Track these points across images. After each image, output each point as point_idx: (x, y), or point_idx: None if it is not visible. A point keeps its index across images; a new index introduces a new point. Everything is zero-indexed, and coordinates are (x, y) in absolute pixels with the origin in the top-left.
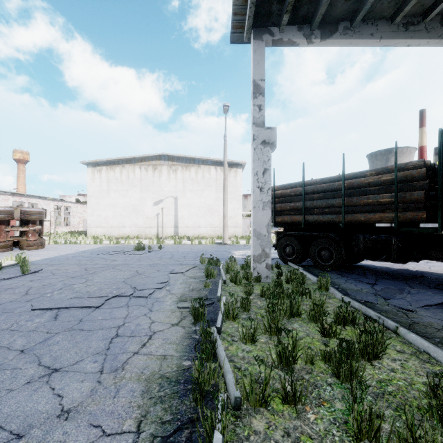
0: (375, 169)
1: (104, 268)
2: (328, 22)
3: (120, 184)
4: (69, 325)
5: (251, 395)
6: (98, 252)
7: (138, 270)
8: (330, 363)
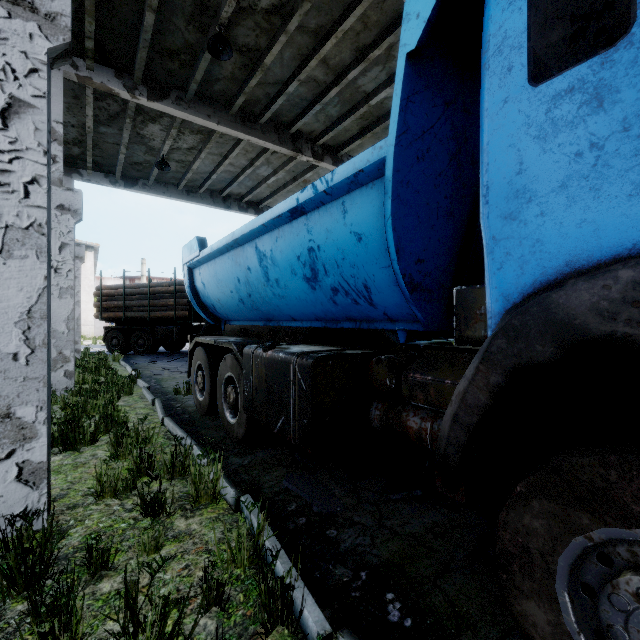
0: (168, 282)
1: None
2: (131, 176)
3: None
4: None
5: None
6: None
7: None
8: None
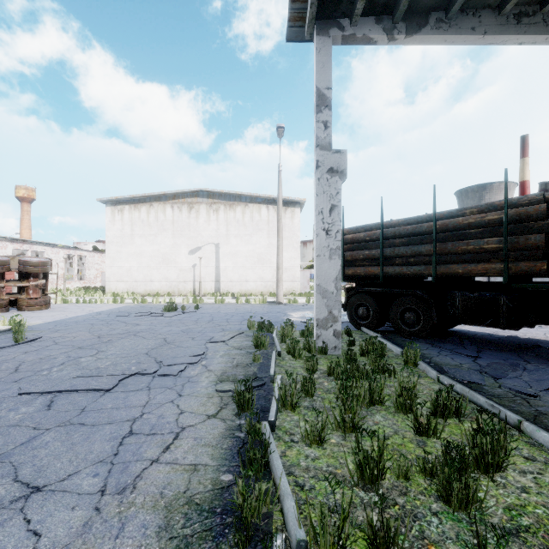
0: (477, 206)
1: (122, 336)
2: (415, 12)
3: (147, 227)
4: (66, 417)
5: (322, 536)
6: (117, 314)
7: (166, 337)
8: (432, 477)
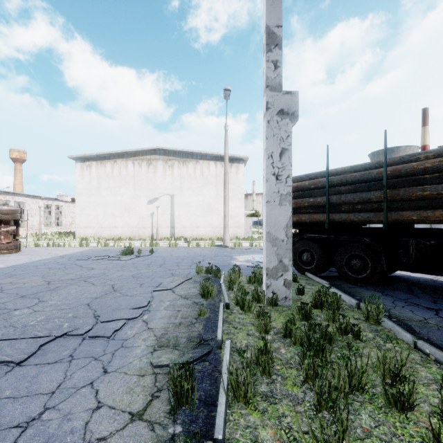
0: (433, 150)
1: (72, 281)
2: None
3: (112, 181)
4: None
5: None
6: (78, 258)
7: (115, 284)
8: None
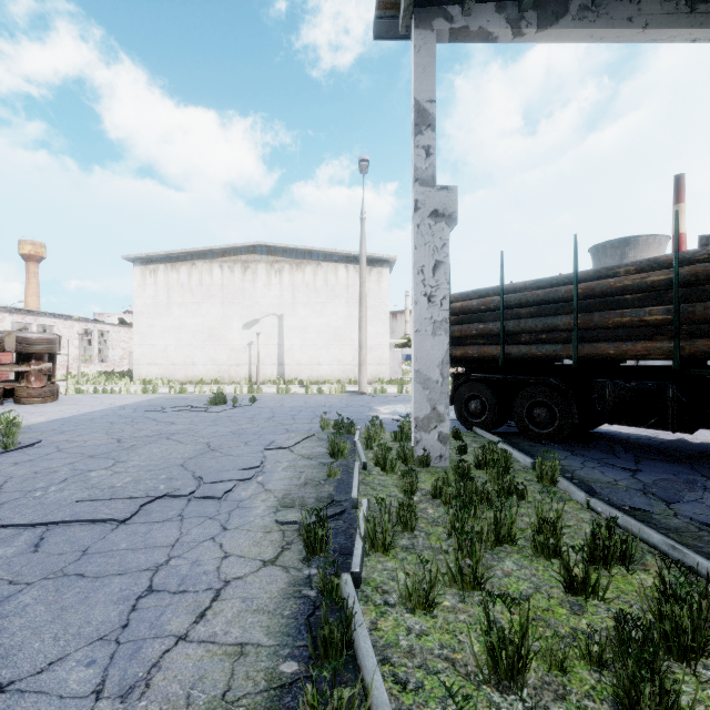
0: (635, 263)
1: (151, 439)
2: None
3: (188, 293)
4: (59, 564)
5: None
6: (147, 409)
7: (210, 442)
8: (601, 667)
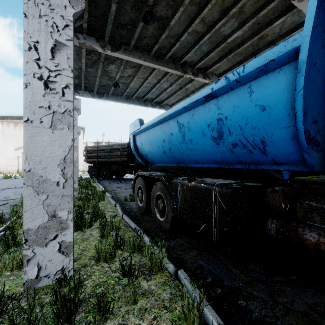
0: (117, 144)
1: None
2: (101, 92)
3: None
4: None
5: None
6: None
7: (13, 184)
8: None
